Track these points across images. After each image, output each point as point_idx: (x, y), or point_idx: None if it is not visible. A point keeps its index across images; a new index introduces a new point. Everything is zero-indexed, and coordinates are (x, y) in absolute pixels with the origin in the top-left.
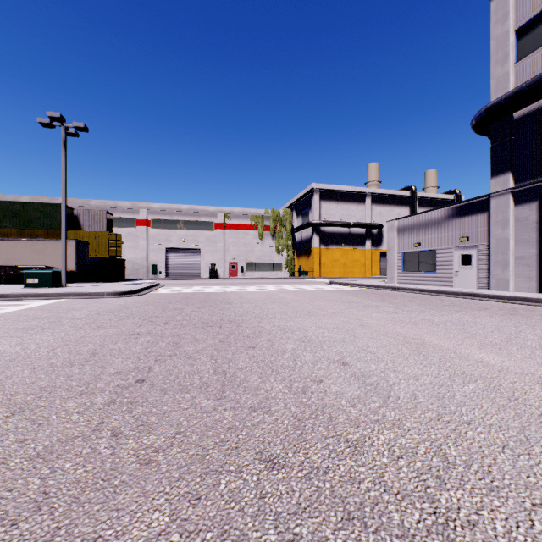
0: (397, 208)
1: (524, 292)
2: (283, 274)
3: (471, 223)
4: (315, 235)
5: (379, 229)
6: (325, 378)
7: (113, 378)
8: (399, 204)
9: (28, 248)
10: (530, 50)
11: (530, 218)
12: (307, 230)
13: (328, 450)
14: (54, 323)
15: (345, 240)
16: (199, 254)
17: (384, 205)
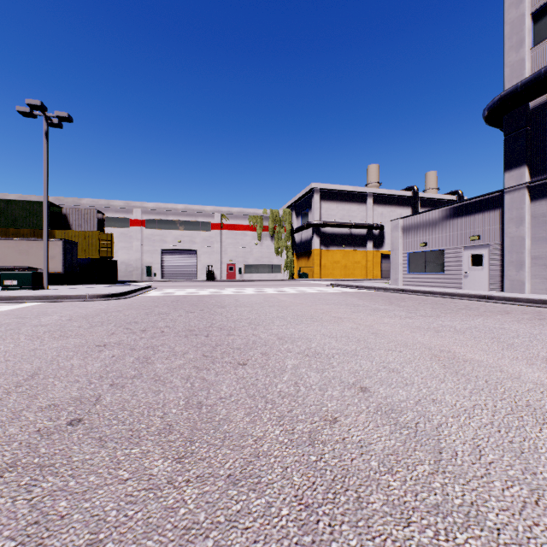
0: (399, 209)
1: (541, 294)
2: (282, 276)
3: (482, 220)
4: (315, 235)
5: (381, 230)
6: (340, 415)
7: (38, 416)
8: (401, 205)
9: (11, 248)
10: None
11: None
12: (307, 231)
13: None
14: (11, 331)
15: (345, 241)
16: (195, 255)
17: (385, 205)
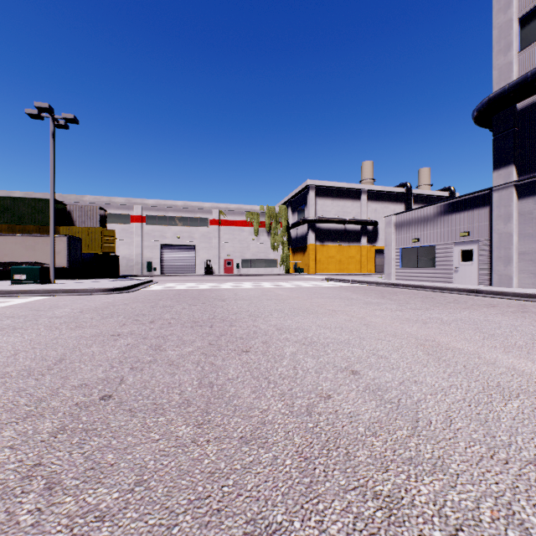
0: (392, 205)
1: (528, 288)
2: (278, 271)
3: (472, 217)
4: (310, 231)
5: (375, 226)
6: (334, 393)
7: (73, 392)
8: (394, 201)
9: (18, 244)
10: (534, 38)
11: (534, 212)
12: (303, 227)
13: (351, 514)
14: (29, 322)
15: (340, 236)
16: (194, 250)
17: (379, 202)
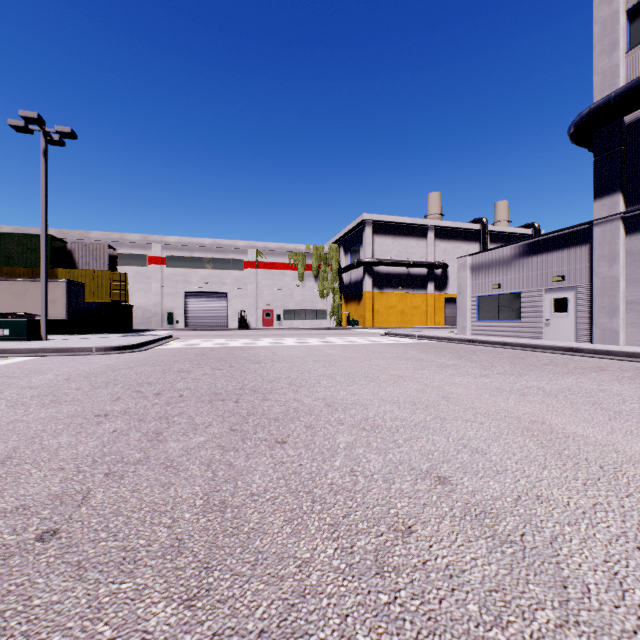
0: (465, 245)
1: (639, 346)
2: (328, 324)
3: (567, 258)
4: (367, 276)
5: (444, 270)
6: (416, 522)
7: None
8: (467, 240)
9: (4, 290)
10: None
11: None
12: (358, 271)
13: None
14: None
15: (402, 282)
16: (225, 299)
17: (449, 240)
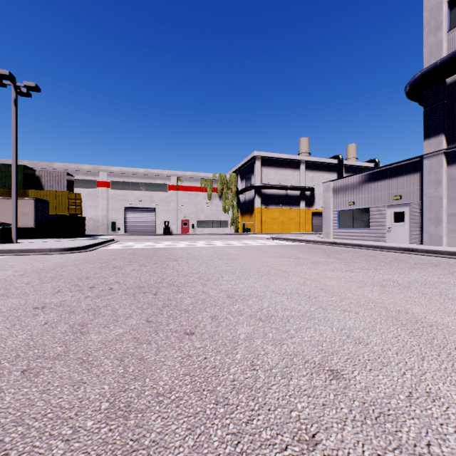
0: (327, 174)
1: None
2: (229, 231)
3: (403, 182)
4: (257, 196)
5: (312, 192)
6: (319, 429)
7: None
8: (328, 170)
9: None
10: None
11: None
12: (250, 192)
13: None
14: None
15: (282, 201)
16: (154, 213)
17: (315, 171)
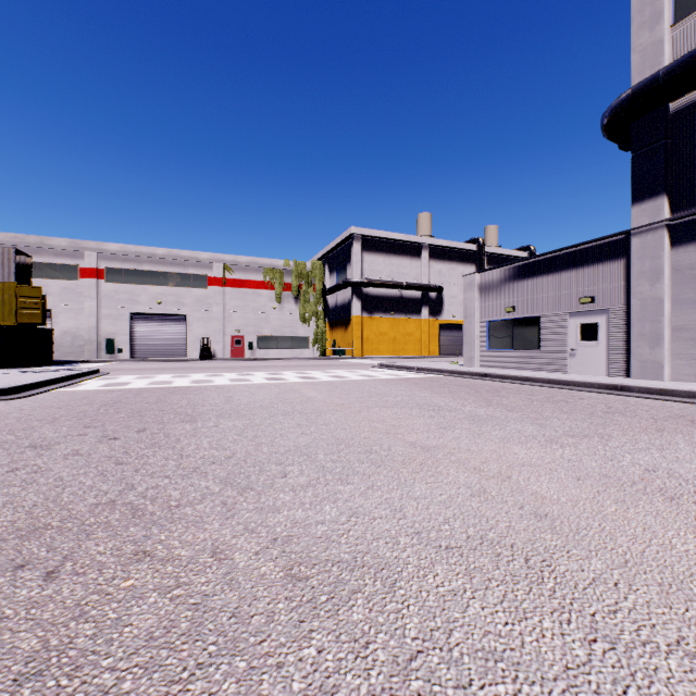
0: (461, 266)
1: (688, 382)
2: (311, 353)
3: (597, 275)
4: (355, 298)
5: (439, 293)
6: None
7: None
8: (463, 261)
9: None
10: None
11: None
12: (345, 292)
13: None
14: None
15: (395, 306)
16: (184, 323)
17: (444, 261)
